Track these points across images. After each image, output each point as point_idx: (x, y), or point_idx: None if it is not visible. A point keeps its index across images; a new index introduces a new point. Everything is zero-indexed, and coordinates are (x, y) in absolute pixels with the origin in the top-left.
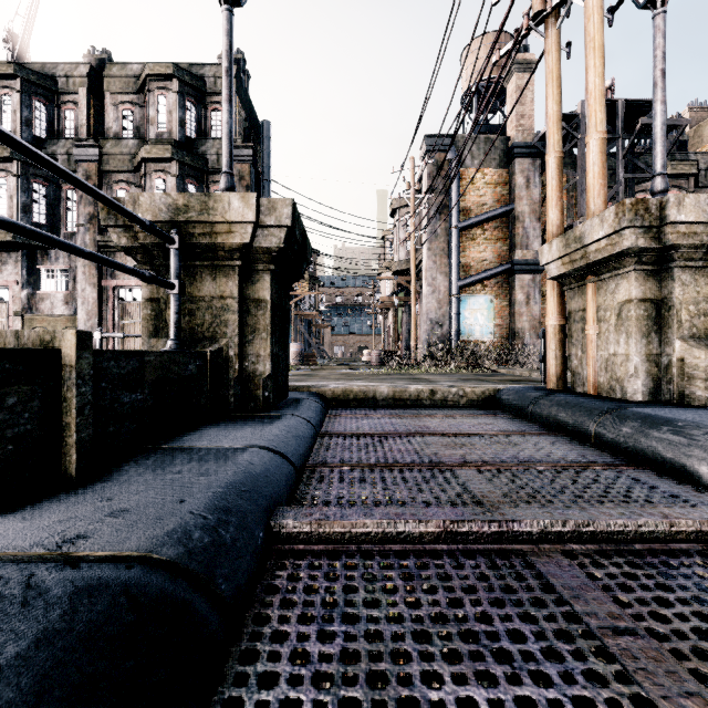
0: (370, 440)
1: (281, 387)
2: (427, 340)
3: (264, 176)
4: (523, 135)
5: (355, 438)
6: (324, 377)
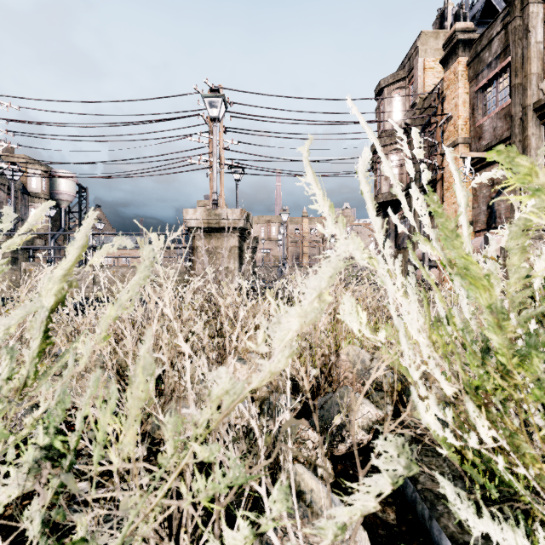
0: None
1: None
2: None
3: None
4: None
5: None
6: None
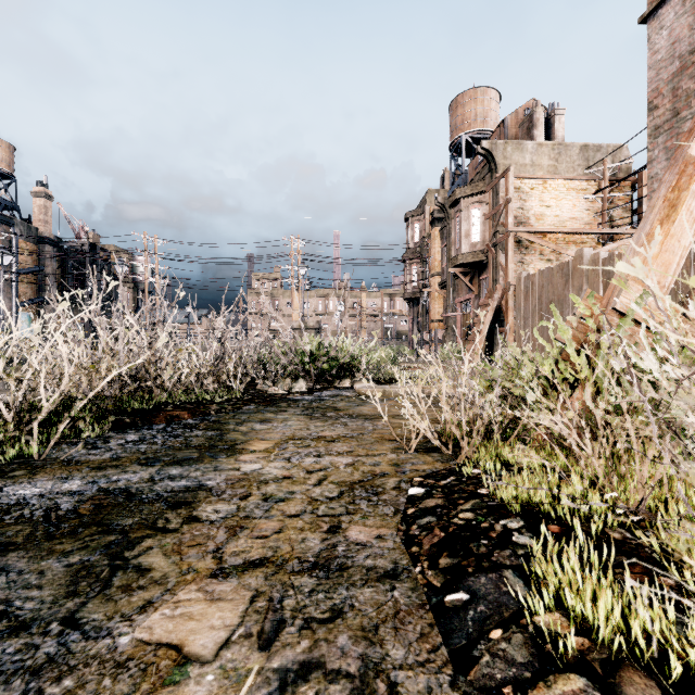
0: None
1: None
2: None
3: None
4: (50, 234)
5: None
6: None
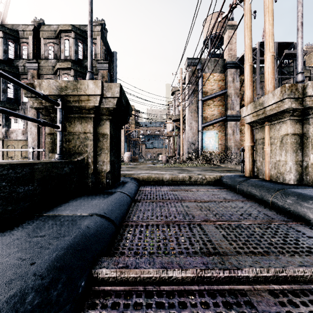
0: (158, 205)
1: (116, 176)
2: (188, 151)
3: (114, 76)
4: (231, 58)
5: (151, 203)
6: (140, 169)
